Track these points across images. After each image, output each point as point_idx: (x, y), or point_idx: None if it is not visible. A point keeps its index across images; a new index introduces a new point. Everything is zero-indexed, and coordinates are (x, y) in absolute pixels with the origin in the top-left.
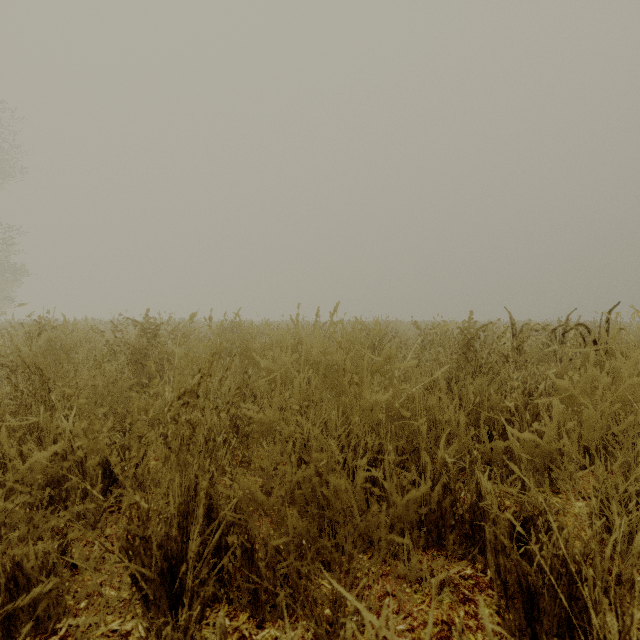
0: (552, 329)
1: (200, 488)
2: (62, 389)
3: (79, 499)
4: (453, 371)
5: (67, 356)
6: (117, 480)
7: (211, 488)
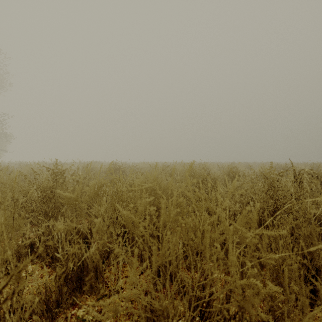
0: (314, 172)
1: None
2: None
3: None
4: (260, 204)
5: None
6: None
7: None
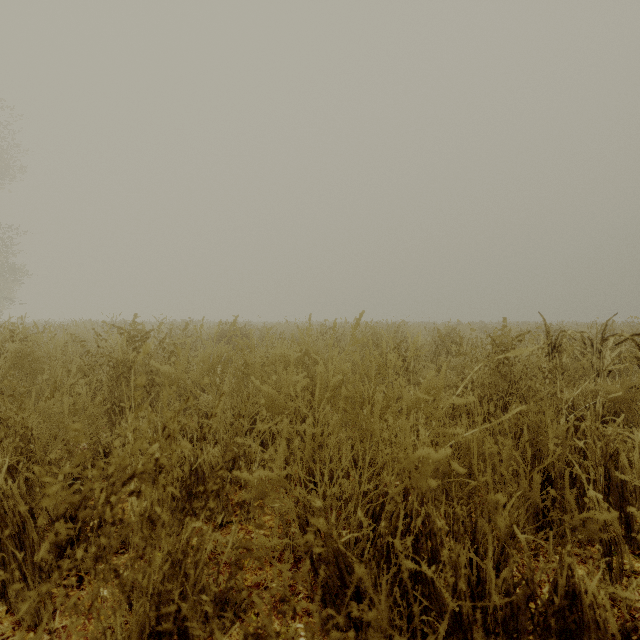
0: (588, 336)
1: (160, 627)
2: (16, 419)
3: (16, 581)
4: (485, 388)
5: (10, 383)
6: (77, 541)
7: (183, 606)
